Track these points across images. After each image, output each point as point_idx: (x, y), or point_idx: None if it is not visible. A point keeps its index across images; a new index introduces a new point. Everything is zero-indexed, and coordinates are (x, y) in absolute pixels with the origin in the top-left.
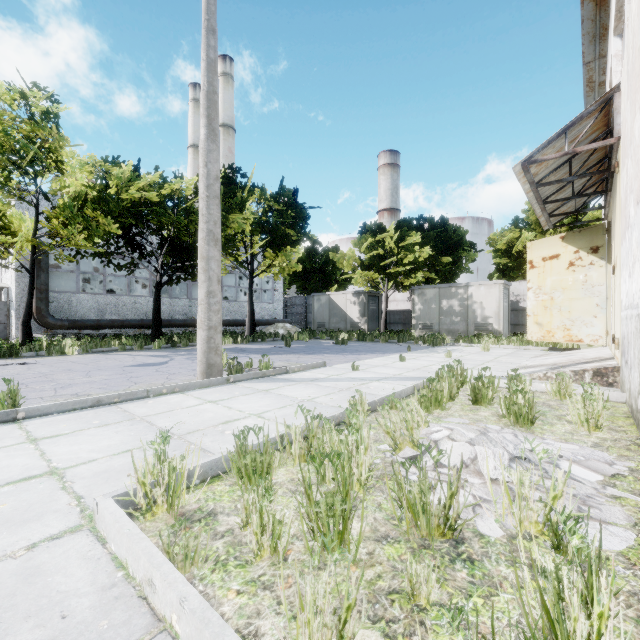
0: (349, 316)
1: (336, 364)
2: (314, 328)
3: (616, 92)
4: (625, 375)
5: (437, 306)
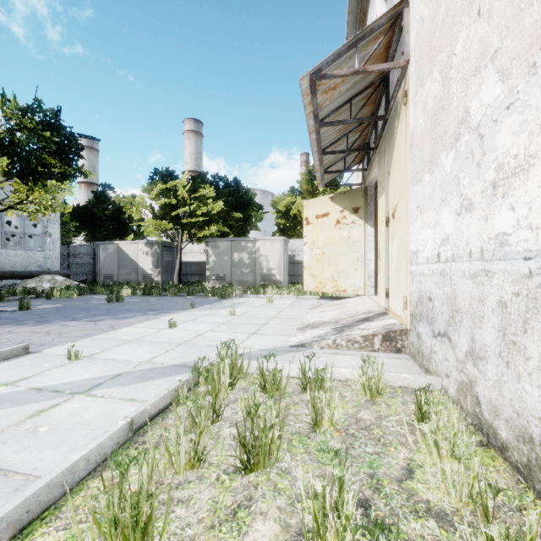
0: (141, 267)
1: (57, 345)
2: (100, 280)
3: (406, 7)
4: (436, 350)
5: (229, 258)
